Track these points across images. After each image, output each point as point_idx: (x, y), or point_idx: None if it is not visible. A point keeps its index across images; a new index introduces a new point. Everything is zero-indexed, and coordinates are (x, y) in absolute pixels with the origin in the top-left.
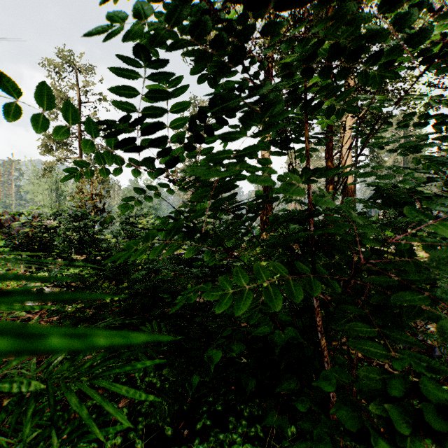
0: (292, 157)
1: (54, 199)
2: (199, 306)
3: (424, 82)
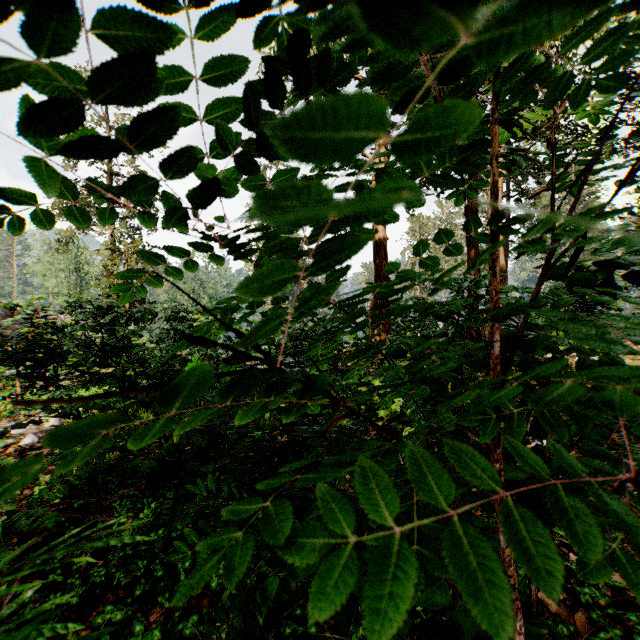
0: (416, 225)
1: (73, 285)
2: (281, 449)
3: (607, 117)
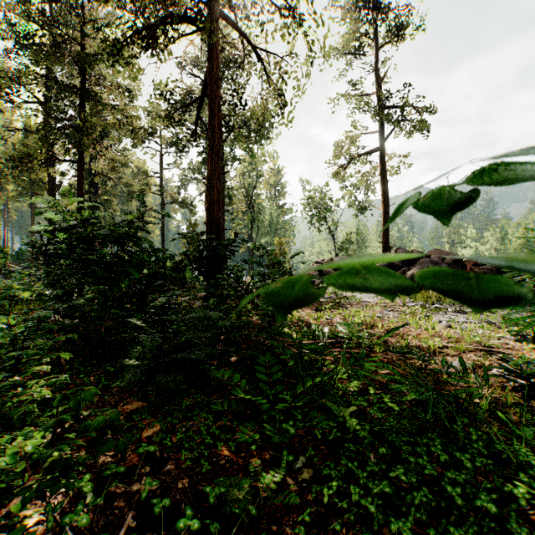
0: None
1: None
2: None
3: None
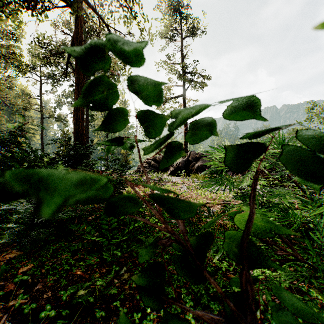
0: None
1: None
2: None
3: None
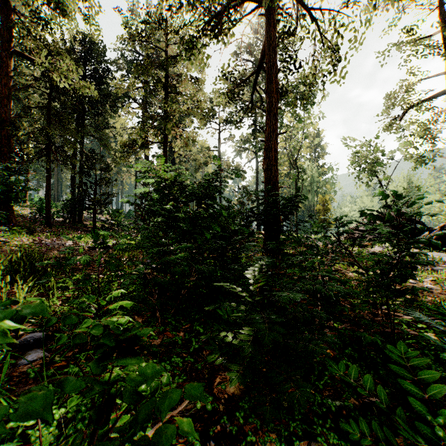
0: None
1: None
2: None
3: None
